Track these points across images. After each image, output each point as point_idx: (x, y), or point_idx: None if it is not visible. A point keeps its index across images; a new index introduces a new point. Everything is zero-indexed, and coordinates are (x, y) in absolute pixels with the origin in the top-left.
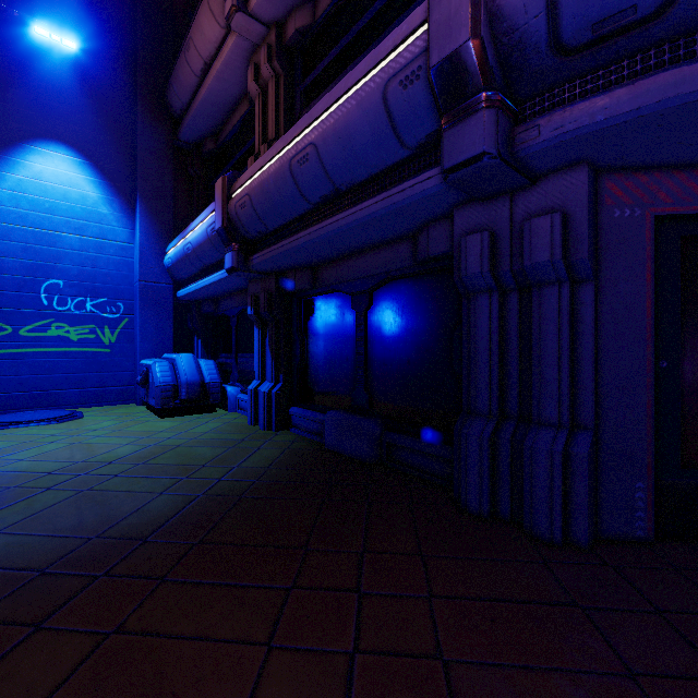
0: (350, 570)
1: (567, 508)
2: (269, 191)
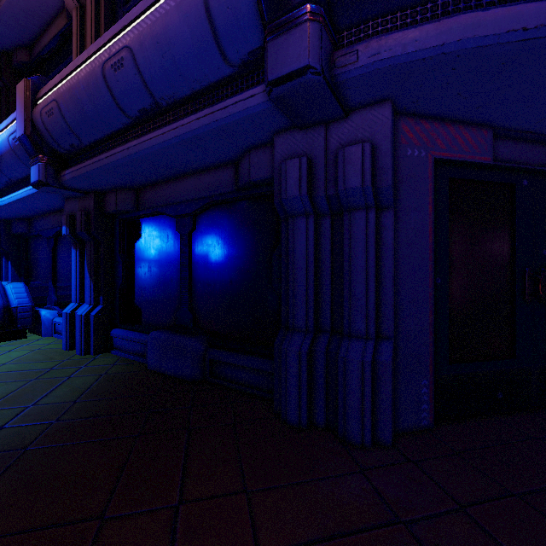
0: (159, 541)
1: (375, 412)
2: (80, 98)
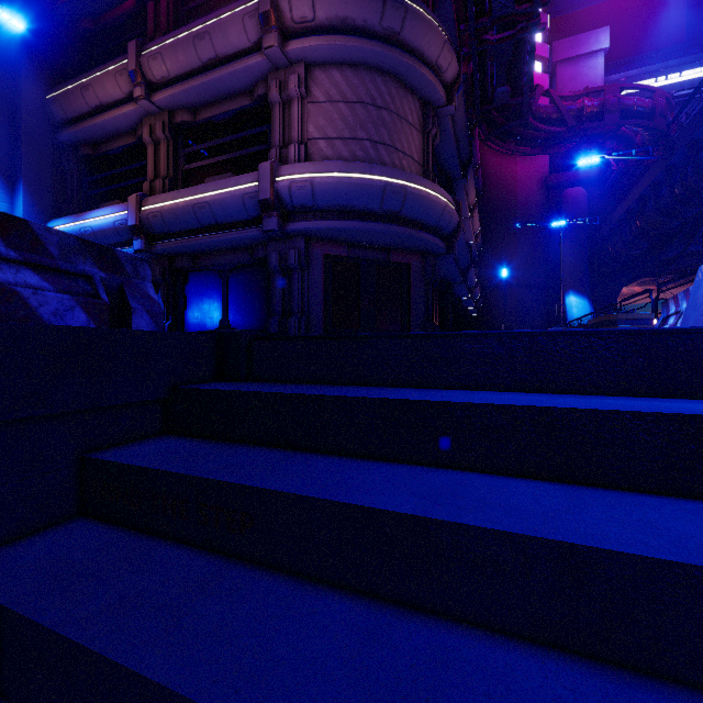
0: None
1: None
2: (177, 215)
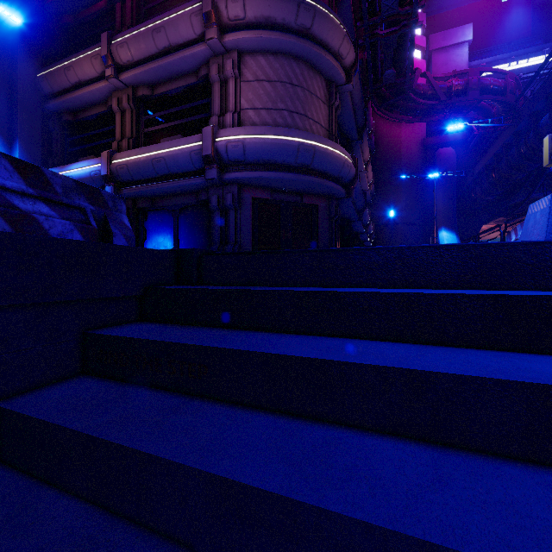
0: None
1: None
2: (140, 167)
